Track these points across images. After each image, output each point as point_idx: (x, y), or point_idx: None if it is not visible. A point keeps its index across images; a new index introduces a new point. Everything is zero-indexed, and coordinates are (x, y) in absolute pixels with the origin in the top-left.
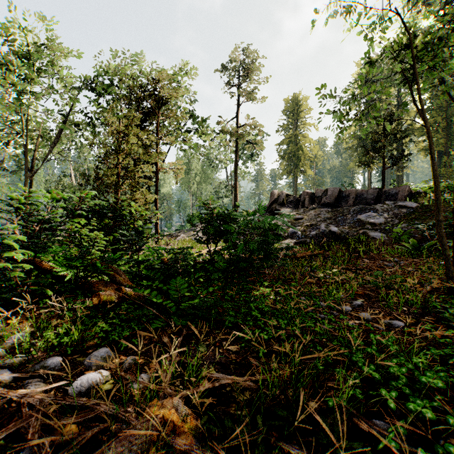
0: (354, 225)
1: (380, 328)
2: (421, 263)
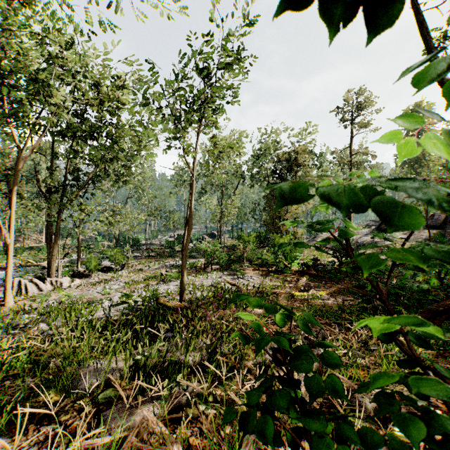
0: None
1: None
2: None
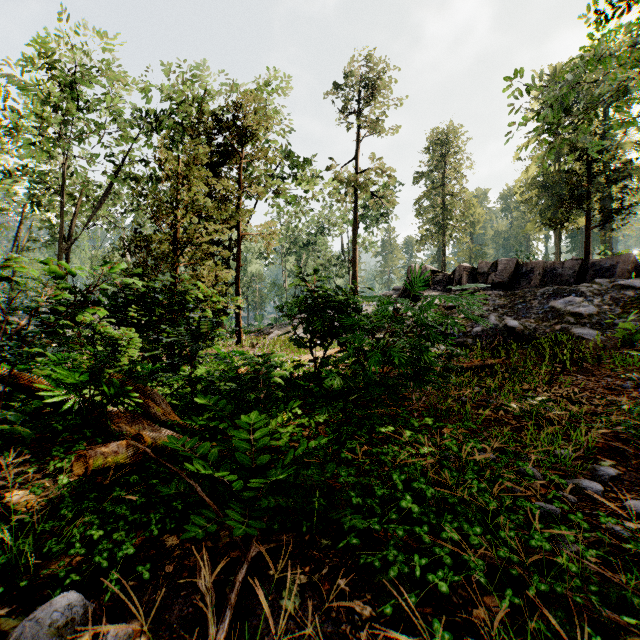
0: (545, 316)
1: None
2: None
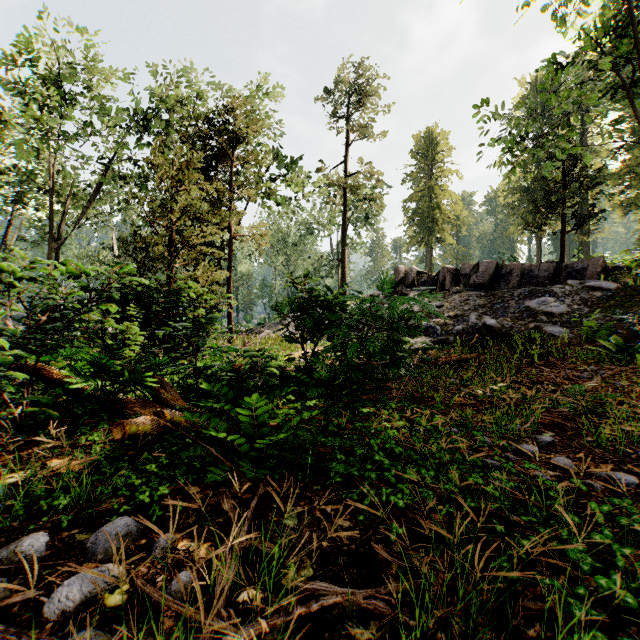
0: (520, 315)
1: (596, 487)
2: (635, 374)
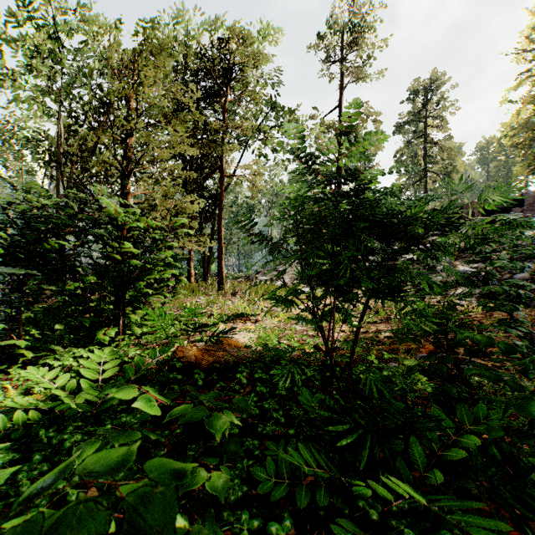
0: None
1: None
2: None
